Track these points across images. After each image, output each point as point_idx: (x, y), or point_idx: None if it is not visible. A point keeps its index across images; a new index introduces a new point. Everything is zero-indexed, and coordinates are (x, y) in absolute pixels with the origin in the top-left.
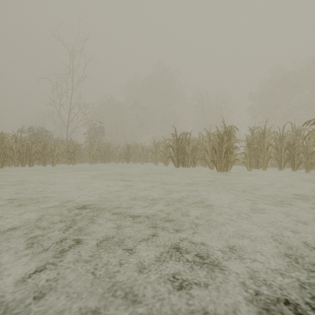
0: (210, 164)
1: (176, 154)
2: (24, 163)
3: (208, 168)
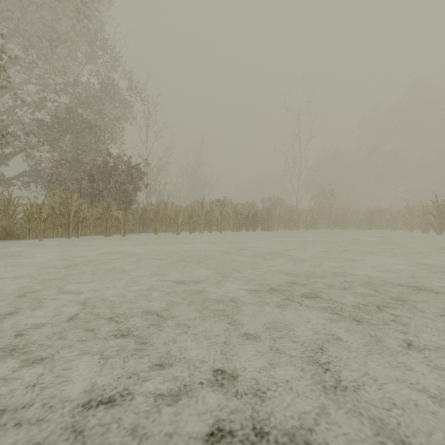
0: None
1: (438, 221)
2: (286, 227)
3: None
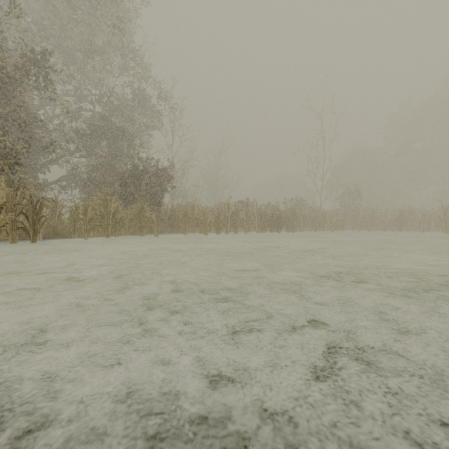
0: None
1: None
2: (311, 229)
3: None
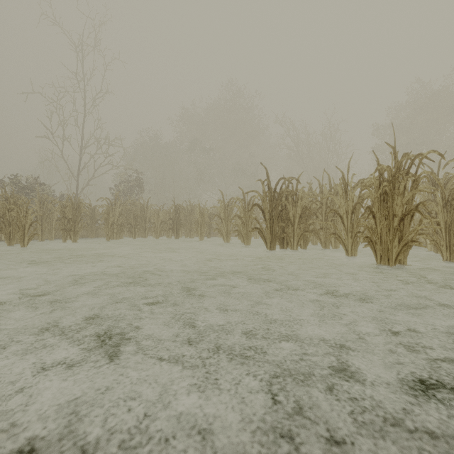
0: (349, 244)
1: (270, 222)
2: None
3: (333, 249)
